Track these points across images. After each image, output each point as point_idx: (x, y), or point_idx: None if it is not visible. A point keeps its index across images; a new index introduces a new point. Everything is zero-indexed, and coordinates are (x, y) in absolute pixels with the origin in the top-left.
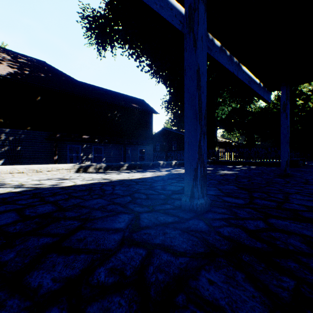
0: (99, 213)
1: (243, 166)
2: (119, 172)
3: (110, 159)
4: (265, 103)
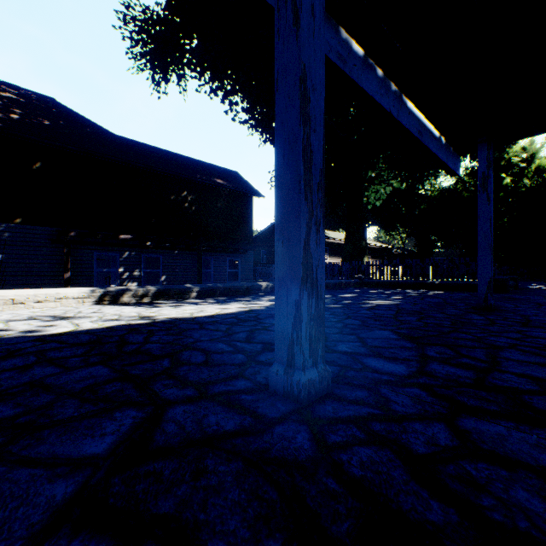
0: (70, 408)
1: (411, 290)
2: (179, 303)
3: (175, 278)
4: (449, 175)
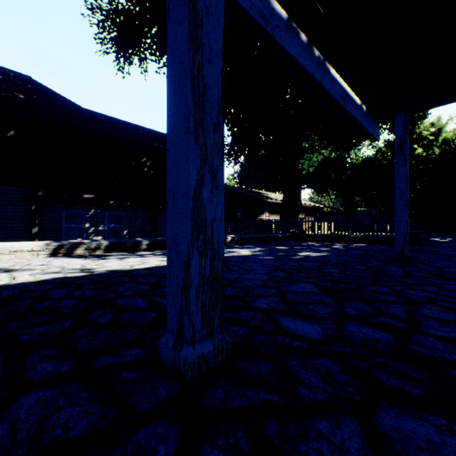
0: None
1: (337, 242)
2: (128, 255)
3: (136, 233)
4: (370, 141)
